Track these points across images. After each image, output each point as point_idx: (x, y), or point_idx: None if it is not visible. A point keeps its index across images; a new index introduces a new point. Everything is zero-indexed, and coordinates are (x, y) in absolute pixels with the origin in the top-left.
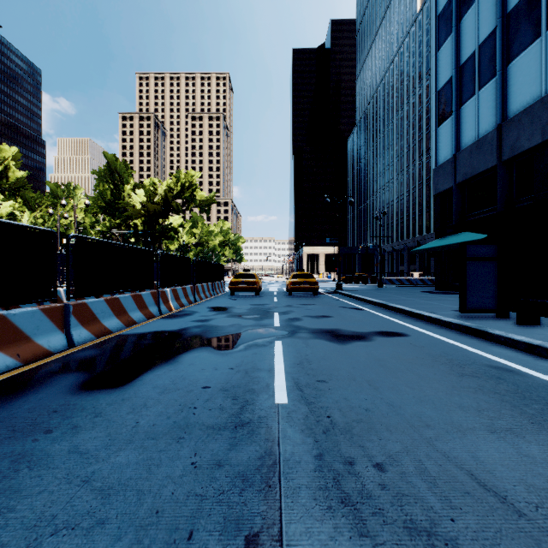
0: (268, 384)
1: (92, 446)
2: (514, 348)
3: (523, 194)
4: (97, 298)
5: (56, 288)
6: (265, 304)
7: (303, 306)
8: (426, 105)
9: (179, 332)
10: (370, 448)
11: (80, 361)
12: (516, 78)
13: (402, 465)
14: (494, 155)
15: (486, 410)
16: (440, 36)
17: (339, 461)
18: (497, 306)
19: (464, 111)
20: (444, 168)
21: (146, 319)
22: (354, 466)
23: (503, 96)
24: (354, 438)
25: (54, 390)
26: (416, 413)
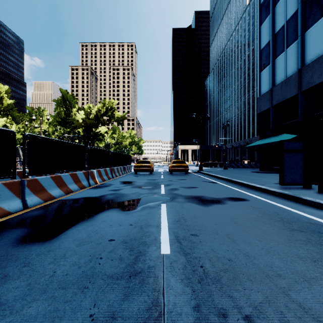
0: (156, 238)
1: (12, 296)
2: (321, 209)
3: (315, 112)
4: (45, 176)
5: (14, 169)
6: (156, 179)
7: (179, 180)
8: (252, 61)
9: (99, 198)
10: (237, 298)
11: (27, 219)
12: (310, 40)
13: (268, 317)
14: (296, 88)
15: (320, 260)
16: (262, 16)
17: (214, 312)
18: (303, 180)
19: (277, 61)
20: (265, 96)
21: (80, 189)
22: (227, 318)
23: (302, 51)
24: (223, 288)
25: (1, 242)
26: (268, 263)
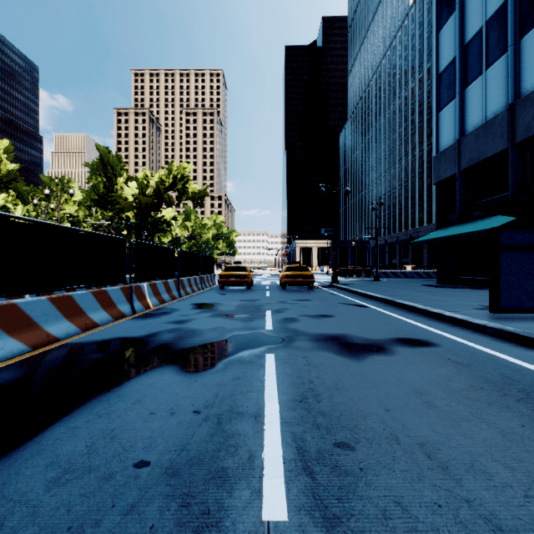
0: (252, 456)
1: None
2: None
3: None
4: (37, 296)
5: None
6: (257, 300)
7: (299, 302)
8: (419, 98)
9: (144, 340)
10: None
11: None
12: (532, 52)
13: None
14: (505, 137)
15: None
16: (442, 16)
17: None
18: None
19: (469, 93)
20: (447, 154)
21: (113, 320)
22: None
23: (515, 73)
24: None
25: None
26: None
